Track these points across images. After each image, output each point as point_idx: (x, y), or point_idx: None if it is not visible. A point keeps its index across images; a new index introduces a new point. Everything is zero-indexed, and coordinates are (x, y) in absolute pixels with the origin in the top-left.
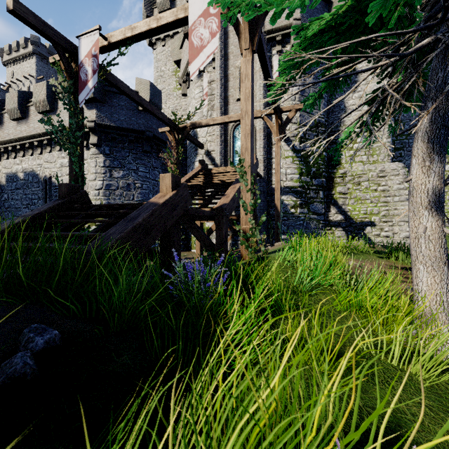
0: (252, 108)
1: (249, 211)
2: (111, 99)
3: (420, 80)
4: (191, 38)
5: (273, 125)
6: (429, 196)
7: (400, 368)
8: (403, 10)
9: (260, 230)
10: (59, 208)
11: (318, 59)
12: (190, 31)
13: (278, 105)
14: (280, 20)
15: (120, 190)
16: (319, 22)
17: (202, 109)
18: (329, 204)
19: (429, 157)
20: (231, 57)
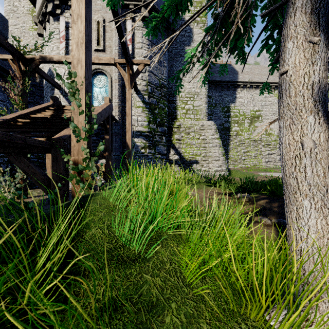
0: (87, 15)
1: (82, 138)
2: None
3: None
4: None
5: (125, 74)
6: (314, 93)
7: None
8: None
9: (116, 167)
10: None
11: None
12: None
13: (129, 56)
14: None
15: None
16: None
17: (59, 50)
18: (169, 147)
19: (314, 35)
20: None
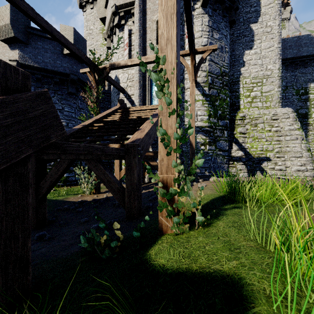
0: None
1: (173, 148)
2: (35, 42)
3: None
4: None
5: (188, 66)
6: None
7: None
8: None
9: None
10: None
11: None
12: None
13: (194, 44)
14: None
15: None
16: None
17: (123, 58)
18: (231, 142)
19: None
20: (149, 13)
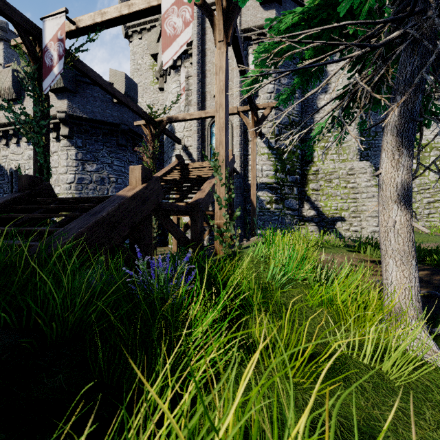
0: (226, 101)
1: (223, 206)
2: (83, 90)
3: (390, 72)
4: (163, 27)
5: (249, 122)
6: (398, 189)
7: (372, 367)
8: (373, 3)
9: (237, 225)
10: (18, 202)
11: (289, 43)
12: (163, 19)
13: (254, 102)
14: (257, 20)
15: (93, 184)
16: (292, 16)
17: (179, 103)
18: (303, 200)
19: (398, 151)
20: (209, 54)
